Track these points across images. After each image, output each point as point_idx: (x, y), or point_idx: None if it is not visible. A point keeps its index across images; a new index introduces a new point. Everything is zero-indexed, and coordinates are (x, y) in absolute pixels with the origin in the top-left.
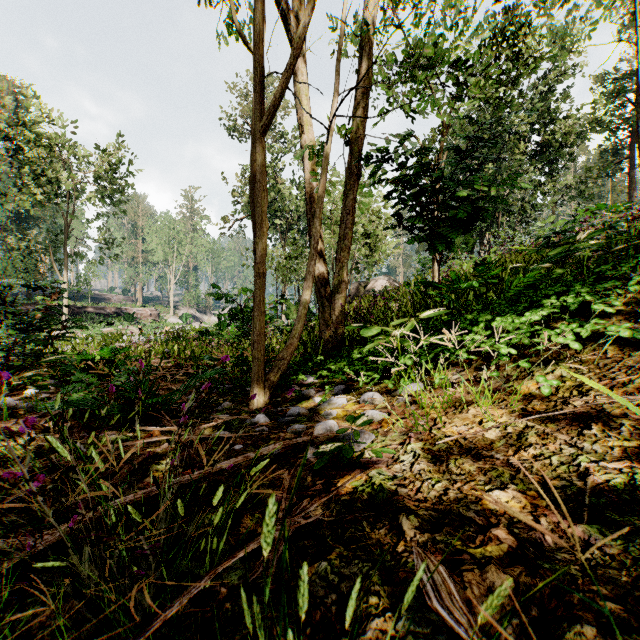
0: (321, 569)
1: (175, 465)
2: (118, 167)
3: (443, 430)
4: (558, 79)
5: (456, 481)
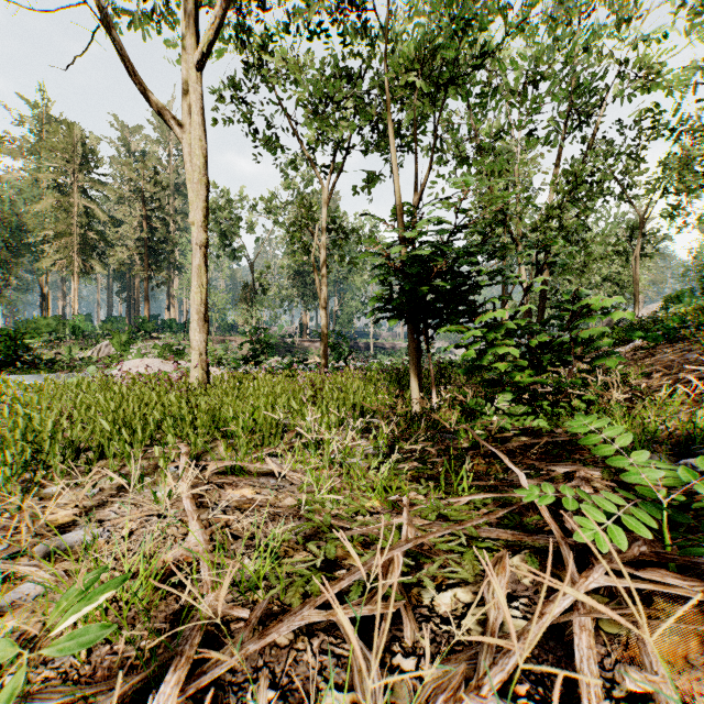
0: None
1: None
2: None
3: None
4: None
5: None
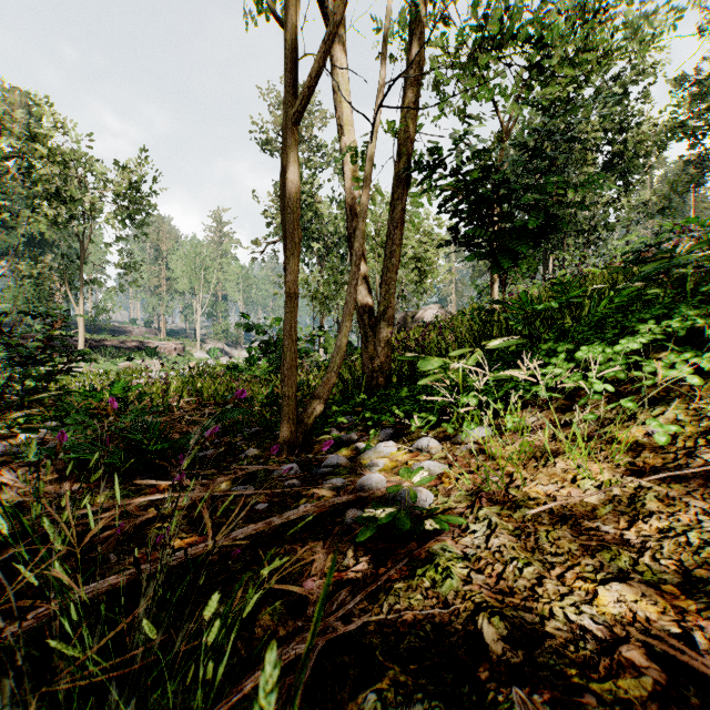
0: (368, 707)
1: (181, 530)
2: (138, 185)
3: (525, 490)
4: (634, 80)
5: (553, 565)
